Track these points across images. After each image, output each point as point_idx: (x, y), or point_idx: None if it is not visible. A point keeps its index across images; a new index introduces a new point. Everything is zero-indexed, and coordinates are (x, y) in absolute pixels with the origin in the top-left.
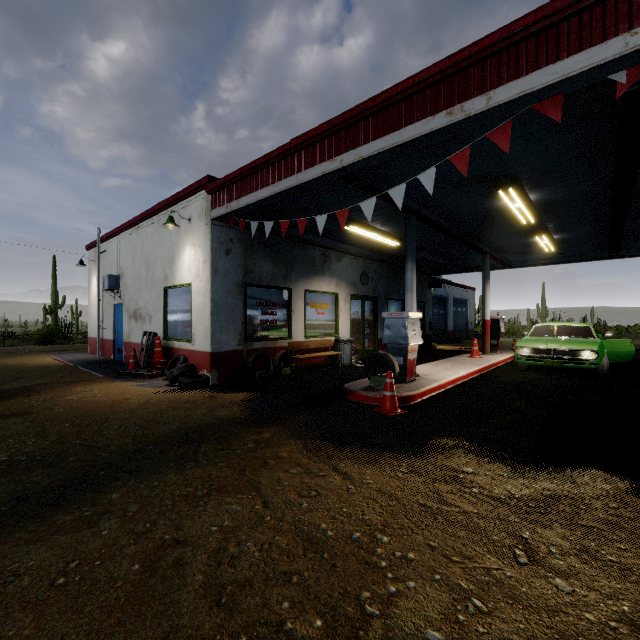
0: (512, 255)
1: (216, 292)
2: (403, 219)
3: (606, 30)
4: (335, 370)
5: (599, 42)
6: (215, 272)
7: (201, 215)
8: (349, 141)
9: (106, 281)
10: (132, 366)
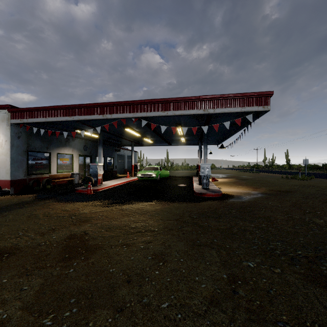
0: (142, 142)
1: (13, 154)
2: None
3: (130, 111)
4: (71, 185)
5: (129, 113)
6: (12, 146)
7: (4, 120)
8: (76, 113)
9: None
10: None
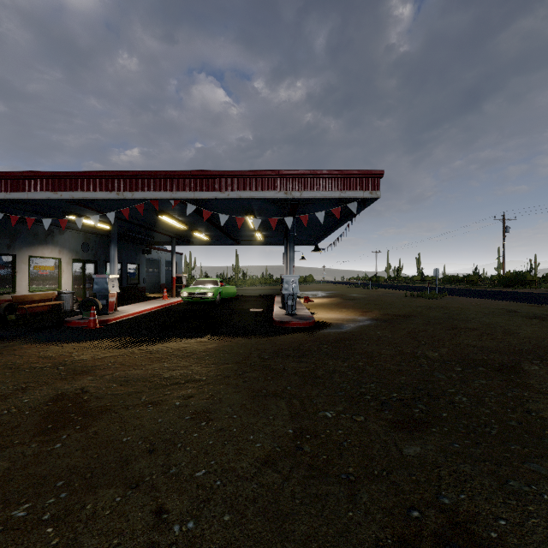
0: (191, 238)
1: None
2: None
3: (167, 188)
4: (58, 314)
5: (165, 191)
6: None
7: None
8: (66, 186)
9: None
10: None
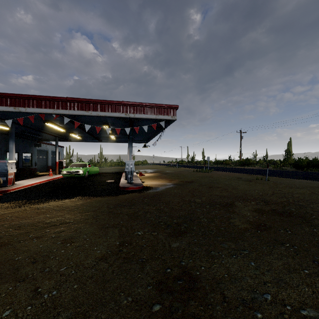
0: (69, 137)
1: None
2: None
3: (50, 107)
4: None
5: (49, 108)
6: None
7: None
8: None
9: None
10: None
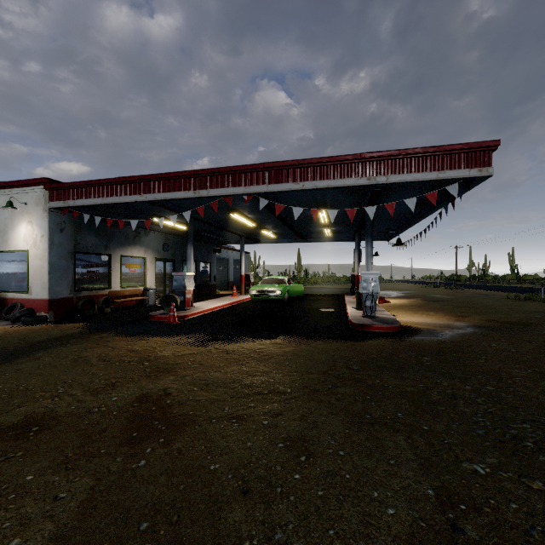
0: (258, 237)
1: (53, 258)
2: None
3: (240, 183)
4: (144, 308)
5: (239, 186)
6: (52, 244)
7: (39, 203)
8: (150, 189)
9: None
10: None
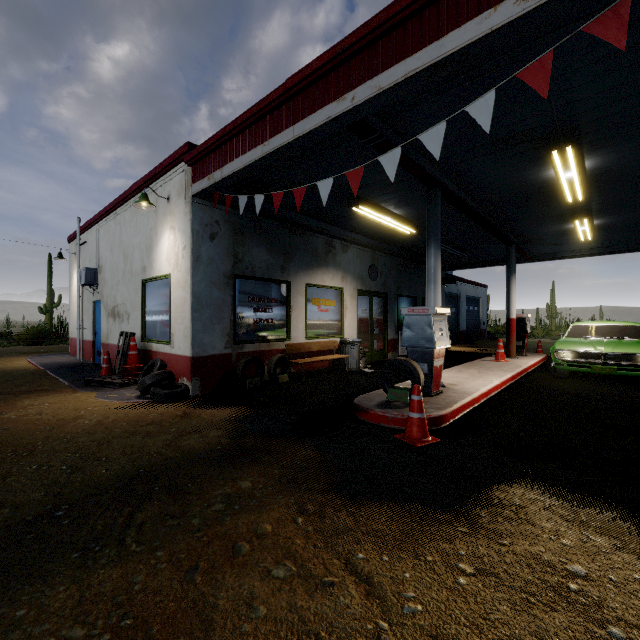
0: (538, 246)
1: (198, 284)
2: (422, 198)
3: None
4: (341, 376)
5: None
6: (197, 260)
7: (180, 192)
8: (364, 70)
9: (83, 275)
10: (105, 372)
